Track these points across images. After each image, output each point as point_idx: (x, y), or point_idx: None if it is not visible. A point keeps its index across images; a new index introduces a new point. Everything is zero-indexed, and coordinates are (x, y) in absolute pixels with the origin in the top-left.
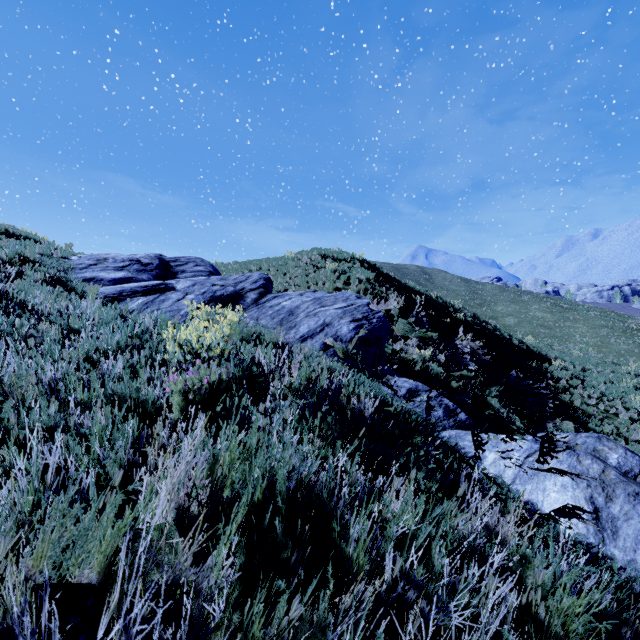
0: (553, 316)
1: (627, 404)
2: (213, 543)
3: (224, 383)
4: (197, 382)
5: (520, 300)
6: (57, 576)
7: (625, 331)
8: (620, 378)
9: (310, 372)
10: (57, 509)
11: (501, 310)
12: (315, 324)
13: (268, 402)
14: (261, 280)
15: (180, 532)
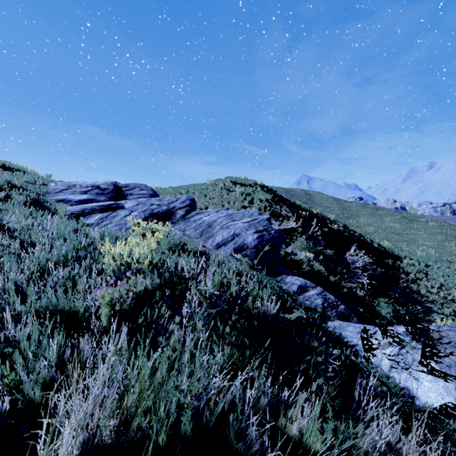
0: (401, 226)
1: None
2: None
3: (148, 292)
4: (125, 292)
5: (377, 214)
6: None
7: (455, 237)
8: (454, 272)
9: (222, 278)
10: None
11: (363, 221)
12: (227, 234)
13: (185, 311)
14: (187, 201)
15: None
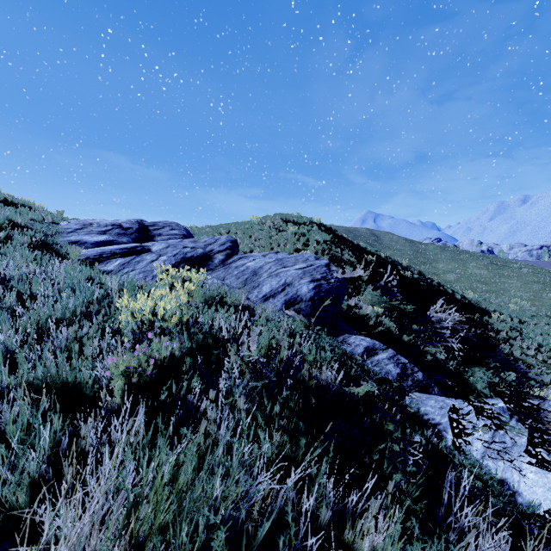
0: (489, 273)
1: None
2: None
3: (176, 359)
4: (145, 359)
5: (459, 258)
6: None
7: None
8: None
9: (270, 339)
10: None
11: (442, 267)
12: (277, 284)
13: (222, 384)
14: (228, 242)
15: None
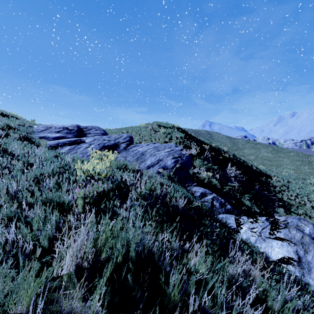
0: (272, 155)
1: (310, 199)
2: (92, 290)
3: (106, 192)
4: (91, 192)
5: (256, 147)
6: (2, 310)
7: (308, 162)
8: (306, 186)
9: (151, 185)
10: (1, 272)
11: (247, 152)
12: (154, 160)
13: (128, 202)
14: (128, 137)
15: (77, 279)
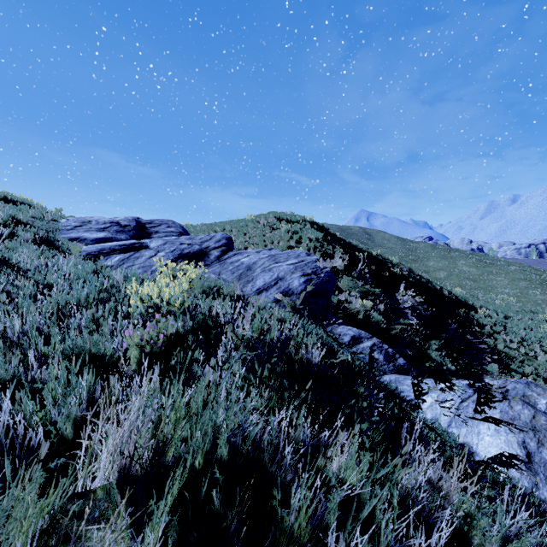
0: (478, 270)
1: (545, 348)
2: (144, 520)
3: (180, 335)
4: (155, 335)
5: (449, 256)
6: None
7: (541, 283)
8: (538, 325)
9: (263, 323)
10: None
11: (432, 265)
12: (270, 278)
13: (220, 354)
14: (223, 239)
15: (120, 496)
